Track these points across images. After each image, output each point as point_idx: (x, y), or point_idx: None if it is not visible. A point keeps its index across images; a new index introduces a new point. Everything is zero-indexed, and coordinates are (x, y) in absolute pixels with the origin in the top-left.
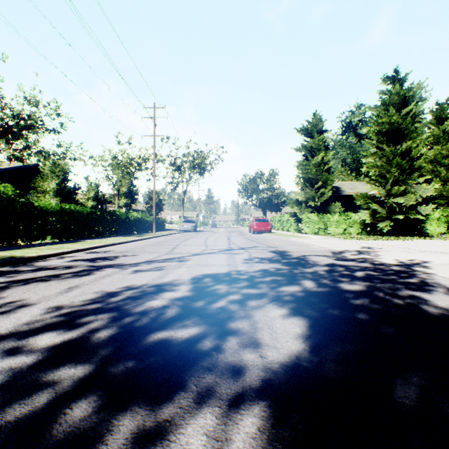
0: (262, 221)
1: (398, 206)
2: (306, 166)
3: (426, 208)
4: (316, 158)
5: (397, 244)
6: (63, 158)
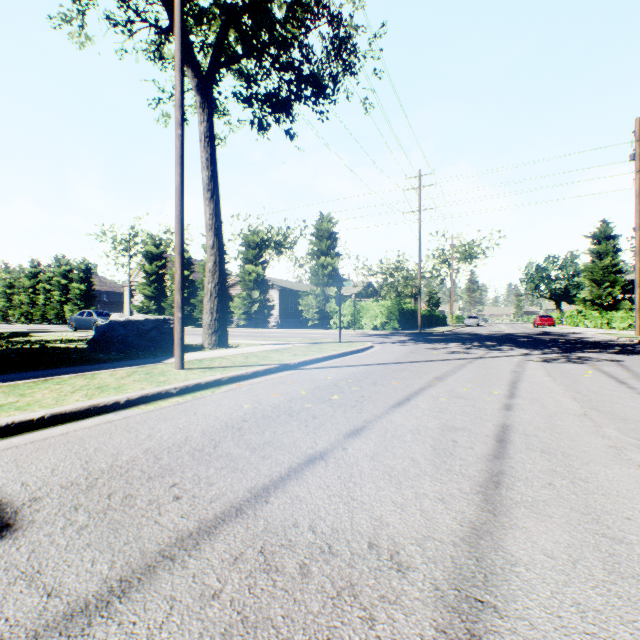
0: (545, 317)
1: None
2: (591, 269)
3: None
4: (602, 261)
5: None
6: None
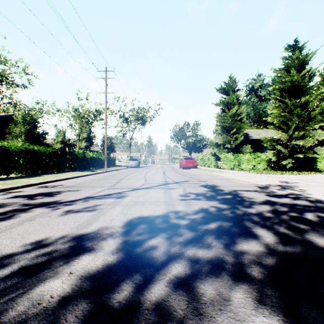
0: (190, 159)
1: (298, 147)
2: (224, 117)
3: (321, 149)
4: (231, 110)
5: (304, 178)
6: (40, 112)
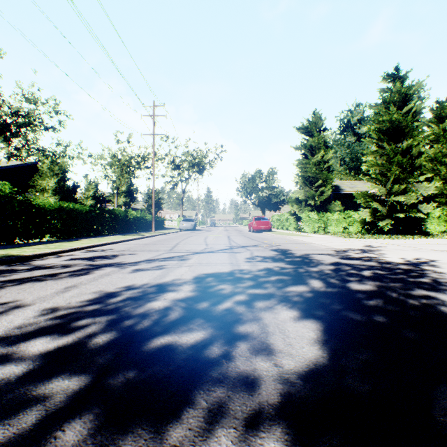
0: (262, 220)
1: (399, 205)
2: (306, 165)
3: (427, 207)
4: (315, 156)
5: (399, 243)
6: (62, 157)
